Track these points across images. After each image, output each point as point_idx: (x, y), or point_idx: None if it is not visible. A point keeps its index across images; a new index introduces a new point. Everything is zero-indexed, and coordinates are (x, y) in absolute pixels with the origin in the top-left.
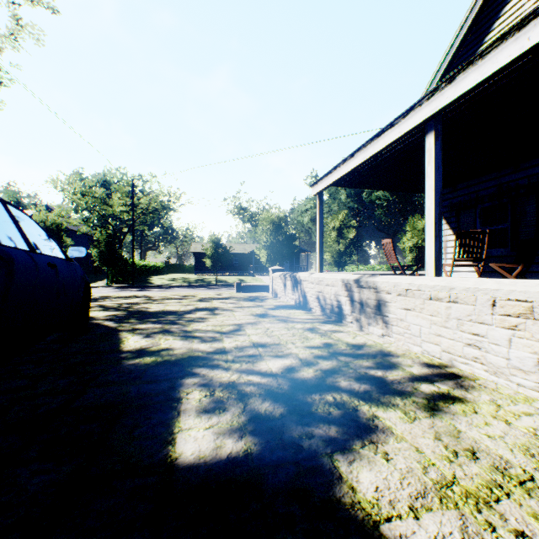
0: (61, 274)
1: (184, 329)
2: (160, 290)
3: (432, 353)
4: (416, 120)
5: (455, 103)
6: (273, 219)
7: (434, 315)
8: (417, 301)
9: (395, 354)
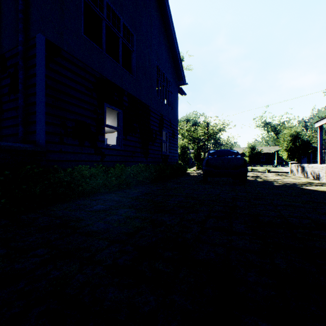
0: None
1: (260, 178)
2: None
3: None
4: None
5: None
6: (291, 133)
7: None
8: None
9: None
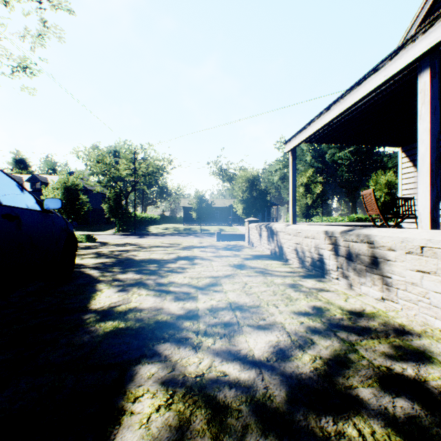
0: (28, 227)
1: (160, 282)
2: (155, 237)
3: None
4: (407, 58)
5: None
6: (248, 177)
7: None
8: None
9: (413, 332)
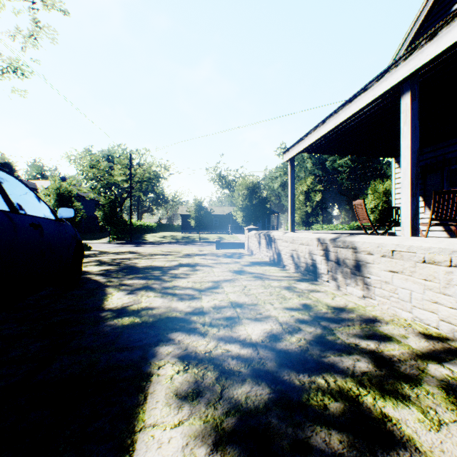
0: (47, 234)
1: (165, 286)
2: (152, 246)
3: (426, 321)
4: (391, 81)
5: (436, 59)
6: (248, 185)
7: (428, 279)
8: (406, 263)
9: (383, 321)
